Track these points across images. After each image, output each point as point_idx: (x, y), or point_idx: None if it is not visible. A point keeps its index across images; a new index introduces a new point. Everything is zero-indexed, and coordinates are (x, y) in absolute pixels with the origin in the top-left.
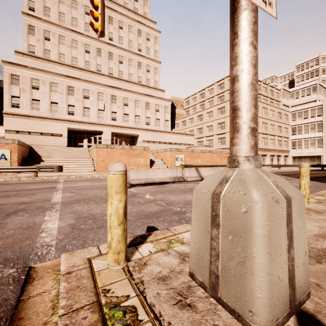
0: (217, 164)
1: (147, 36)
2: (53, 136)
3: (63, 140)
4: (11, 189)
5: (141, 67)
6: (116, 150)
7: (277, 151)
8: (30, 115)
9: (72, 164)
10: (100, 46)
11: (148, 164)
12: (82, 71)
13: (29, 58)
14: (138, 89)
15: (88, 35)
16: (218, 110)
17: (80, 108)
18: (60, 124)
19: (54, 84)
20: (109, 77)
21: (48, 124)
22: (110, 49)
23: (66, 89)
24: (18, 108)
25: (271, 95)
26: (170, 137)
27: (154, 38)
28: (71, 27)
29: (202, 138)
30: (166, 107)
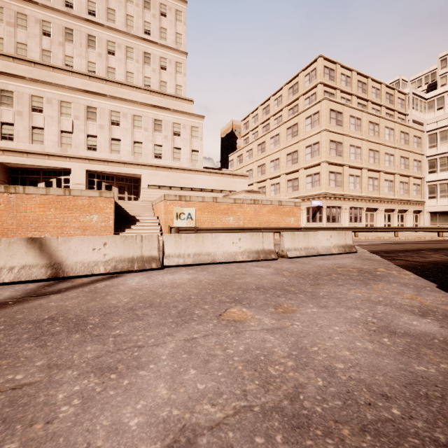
0: (271, 225)
1: (162, 9)
2: None
3: None
4: None
5: (151, 61)
6: (30, 196)
7: (400, 202)
8: None
9: None
10: (71, 24)
11: (112, 225)
12: (34, 66)
13: None
14: (142, 98)
15: (48, 5)
16: (288, 130)
17: (25, 129)
18: None
19: None
20: (85, 77)
21: None
22: (90, 29)
23: None
24: None
25: (389, 103)
26: (202, 179)
27: (175, 13)
28: None
29: (264, 181)
30: (194, 128)
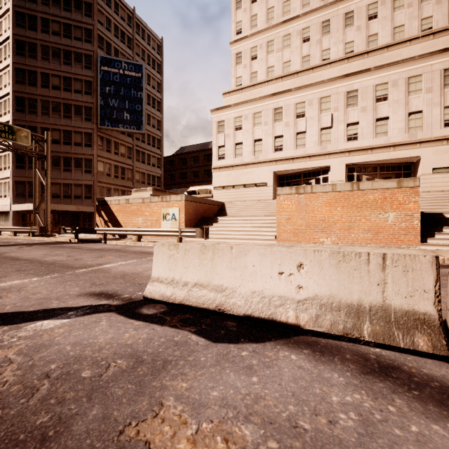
0: None
1: None
2: (256, 187)
3: (268, 191)
4: (71, 260)
5: None
6: (317, 195)
7: None
8: (233, 164)
9: (247, 226)
10: (327, 15)
11: (416, 227)
12: (296, 76)
13: (235, 95)
14: (419, 51)
15: (307, 11)
16: None
17: (290, 137)
18: (265, 168)
19: (257, 114)
20: (343, 61)
21: (251, 172)
22: (347, 6)
23: (272, 115)
24: (223, 160)
25: None
26: None
27: None
28: (281, 20)
29: None
30: None
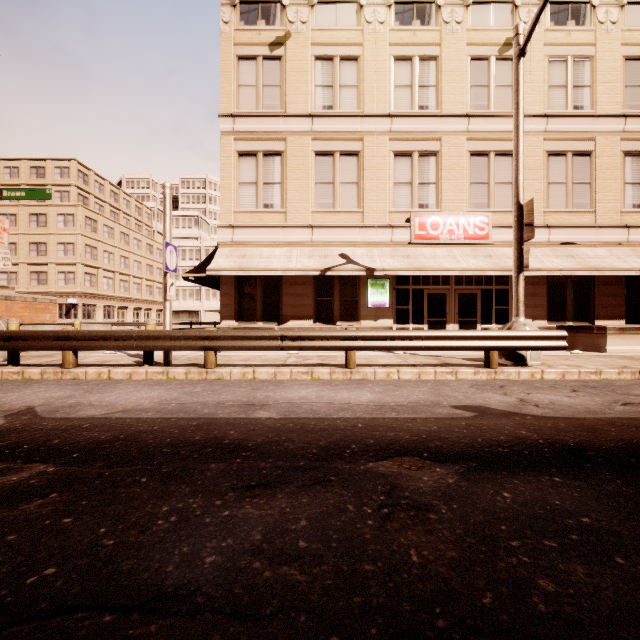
0: (25, 322)
1: None
2: None
3: None
4: None
5: None
6: None
7: (147, 302)
8: None
9: None
10: None
11: None
12: None
13: None
14: None
15: None
16: (32, 216)
17: None
18: None
19: None
20: None
21: None
22: None
23: None
24: None
25: (139, 215)
26: None
27: None
28: None
29: None
30: None
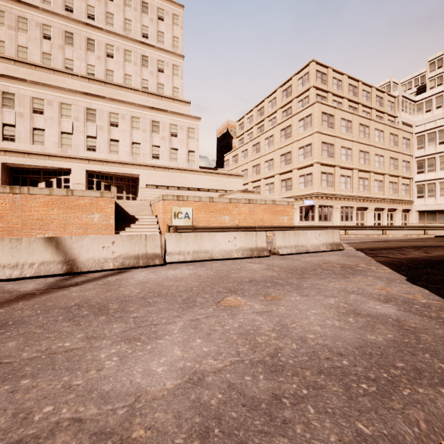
0: (265, 224)
1: (160, 14)
2: None
3: None
4: None
5: (148, 64)
6: (34, 196)
7: (389, 202)
8: None
9: None
10: (70, 28)
11: (112, 224)
12: (35, 69)
13: None
14: (140, 100)
15: (48, 9)
16: (282, 132)
17: (26, 130)
18: None
19: None
20: (85, 79)
21: None
22: (89, 33)
23: None
24: None
25: (379, 105)
26: (199, 179)
27: (172, 17)
28: None
29: (259, 181)
30: (190, 129)
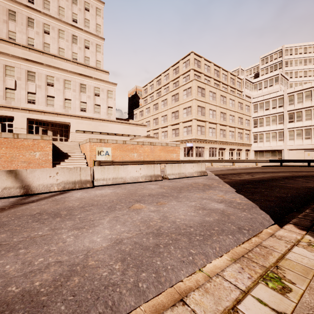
0: (161, 159)
1: (86, 6)
2: None
3: None
4: None
5: (77, 42)
6: None
7: (238, 144)
8: None
9: None
10: (13, 7)
11: (50, 159)
12: None
13: None
14: (71, 68)
15: None
16: (172, 97)
17: None
18: None
19: None
20: (26, 48)
21: None
22: (30, 13)
23: None
24: None
25: (232, 84)
26: (115, 127)
27: (96, 10)
28: None
29: (158, 129)
30: (109, 91)
